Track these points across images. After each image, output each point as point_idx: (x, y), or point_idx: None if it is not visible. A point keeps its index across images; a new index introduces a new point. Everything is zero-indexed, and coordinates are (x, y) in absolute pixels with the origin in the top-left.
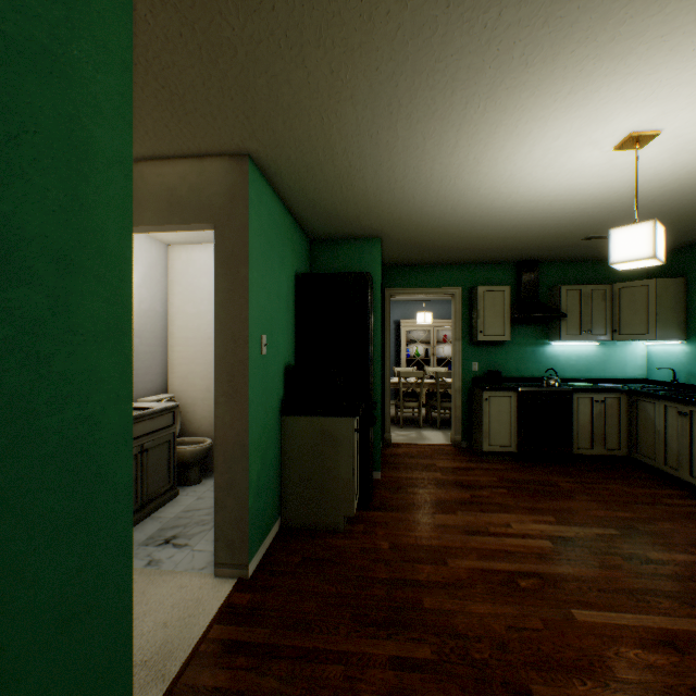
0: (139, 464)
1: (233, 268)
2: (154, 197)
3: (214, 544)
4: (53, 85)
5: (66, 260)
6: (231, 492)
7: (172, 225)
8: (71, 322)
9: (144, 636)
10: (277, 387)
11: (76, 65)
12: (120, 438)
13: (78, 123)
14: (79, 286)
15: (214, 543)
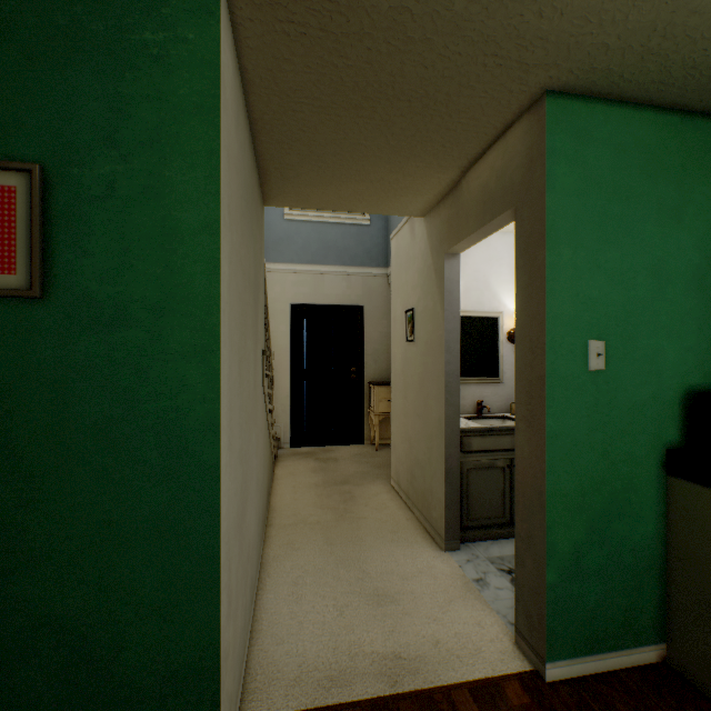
0: (506, 478)
1: (530, 254)
2: (474, 203)
3: (514, 602)
4: (152, 205)
5: (161, 308)
6: (528, 547)
7: (485, 226)
8: (164, 347)
9: (416, 635)
10: (652, 425)
11: (168, 183)
12: (207, 429)
13: (170, 218)
14: (171, 323)
15: (514, 600)
